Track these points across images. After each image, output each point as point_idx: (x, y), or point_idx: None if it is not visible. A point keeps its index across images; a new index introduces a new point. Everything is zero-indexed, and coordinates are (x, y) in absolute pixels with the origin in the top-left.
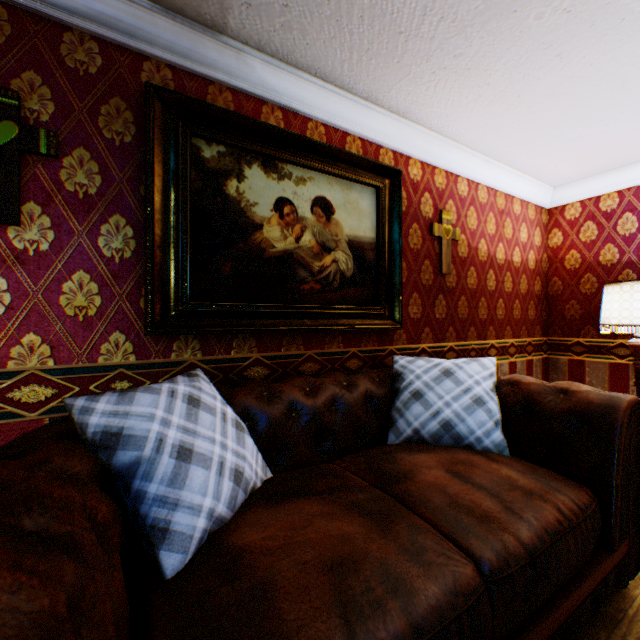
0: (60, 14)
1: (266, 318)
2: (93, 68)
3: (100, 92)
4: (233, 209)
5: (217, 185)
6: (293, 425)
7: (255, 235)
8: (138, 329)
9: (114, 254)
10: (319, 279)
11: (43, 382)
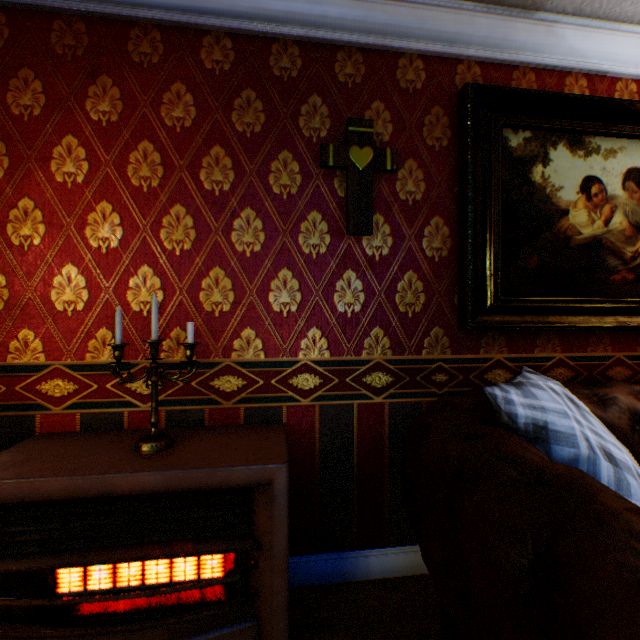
0: (398, 43)
1: (572, 314)
2: (418, 84)
3: (423, 105)
4: (537, 197)
5: (522, 174)
6: (639, 440)
7: (559, 222)
8: (451, 325)
9: (433, 254)
10: (630, 267)
11: (384, 370)
